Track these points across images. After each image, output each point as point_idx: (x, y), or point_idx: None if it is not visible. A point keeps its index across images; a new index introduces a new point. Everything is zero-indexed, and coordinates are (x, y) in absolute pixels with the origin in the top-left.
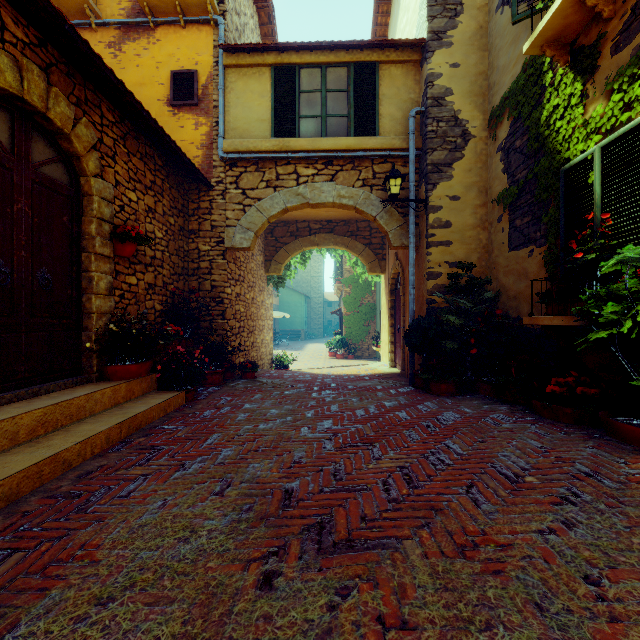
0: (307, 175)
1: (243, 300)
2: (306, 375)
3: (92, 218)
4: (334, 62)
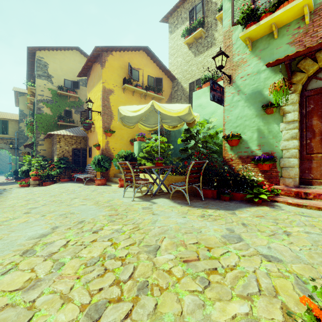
0: None
1: None
2: None
3: None
4: None
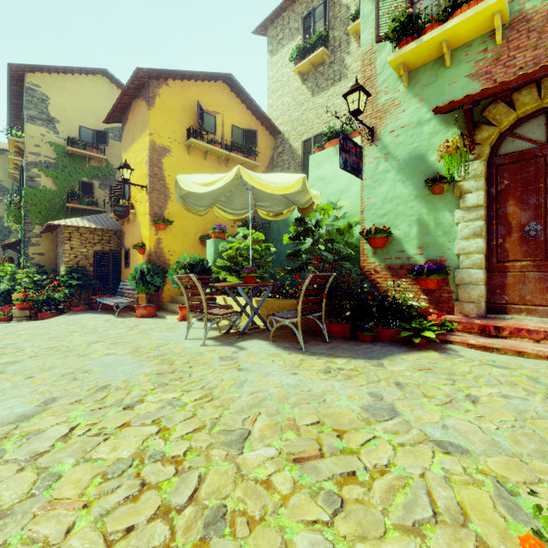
0: None
1: None
2: None
3: None
4: None
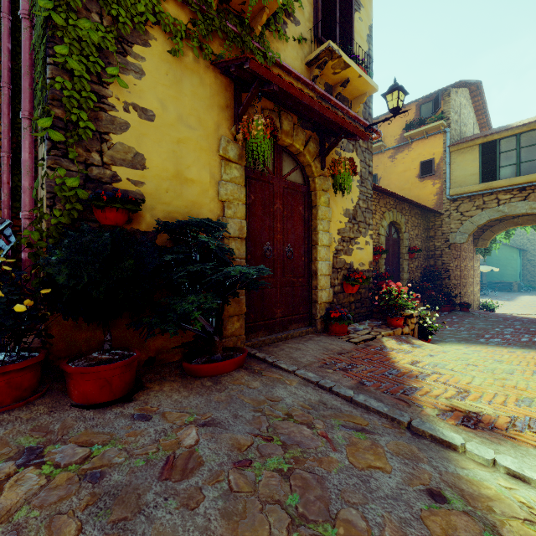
0: (505, 199)
1: (459, 268)
2: (507, 315)
3: (403, 247)
4: (526, 130)
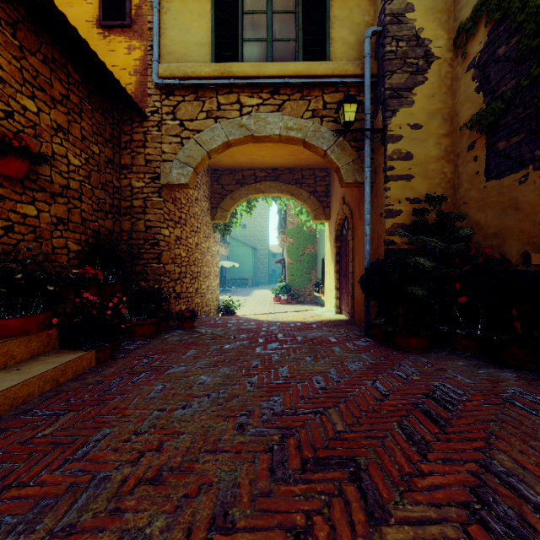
0: (251, 105)
1: (185, 244)
2: (251, 322)
3: None
4: None
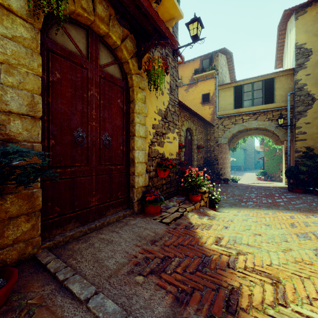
0: (246, 119)
1: (222, 158)
2: (245, 185)
3: (194, 145)
4: (256, 81)
